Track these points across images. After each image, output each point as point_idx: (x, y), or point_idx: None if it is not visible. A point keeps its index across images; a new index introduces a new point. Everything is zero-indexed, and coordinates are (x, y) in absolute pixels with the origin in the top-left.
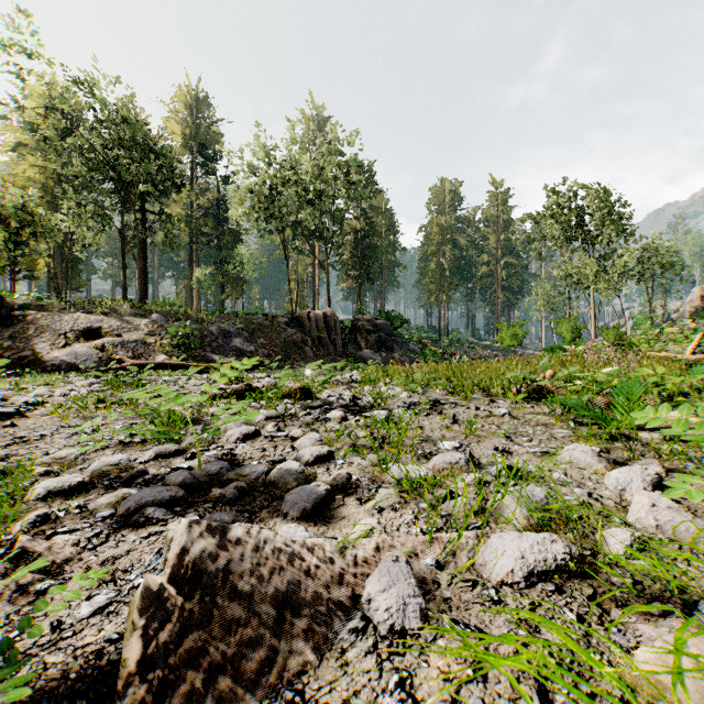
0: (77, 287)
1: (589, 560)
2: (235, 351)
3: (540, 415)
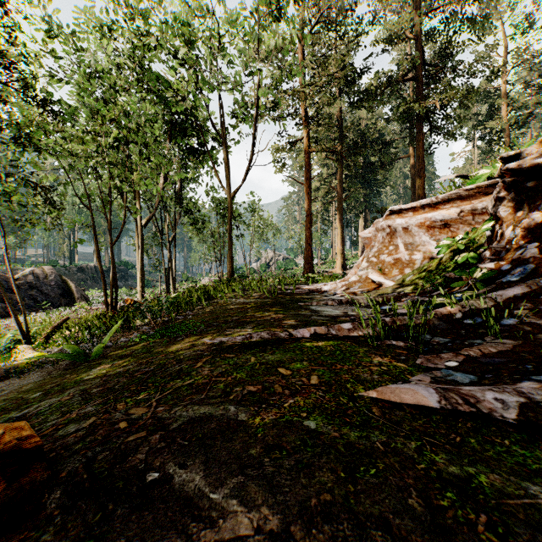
0: None
1: None
2: None
3: None
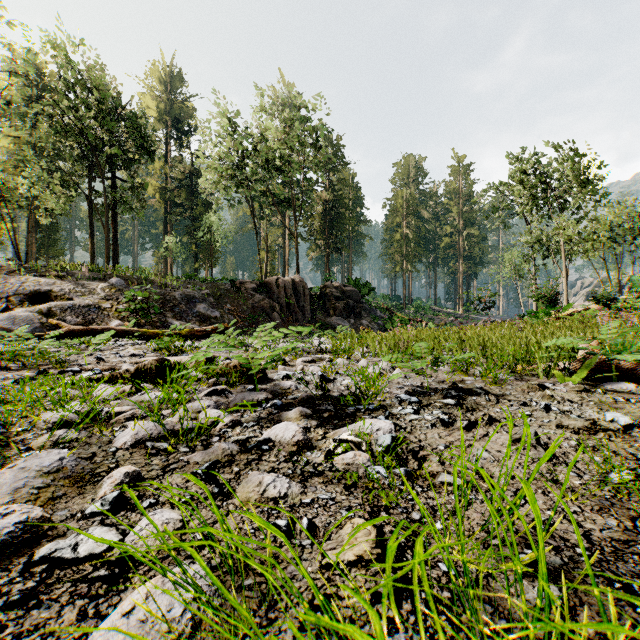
0: (54, 256)
1: None
2: (199, 317)
3: None
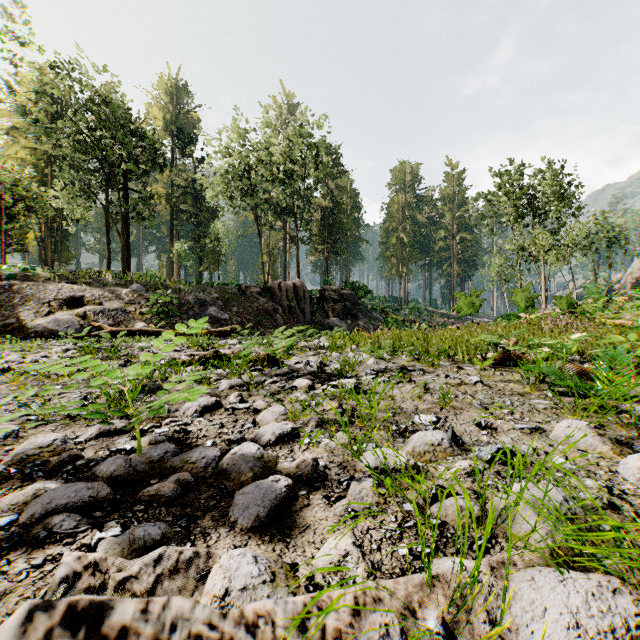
0: (66, 260)
1: None
2: (211, 319)
3: (512, 383)
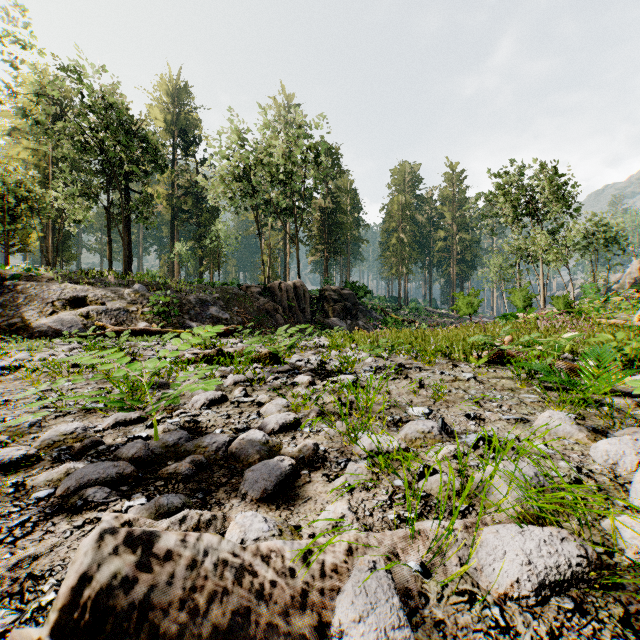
0: (67, 260)
1: (604, 560)
2: (212, 318)
3: (504, 379)
